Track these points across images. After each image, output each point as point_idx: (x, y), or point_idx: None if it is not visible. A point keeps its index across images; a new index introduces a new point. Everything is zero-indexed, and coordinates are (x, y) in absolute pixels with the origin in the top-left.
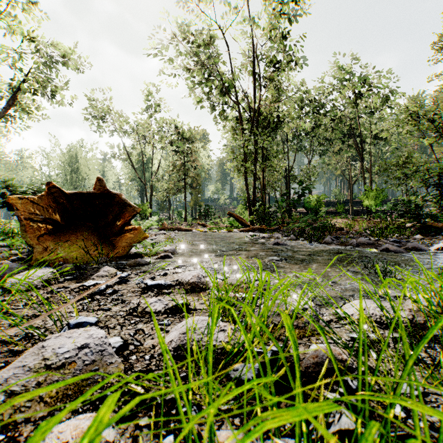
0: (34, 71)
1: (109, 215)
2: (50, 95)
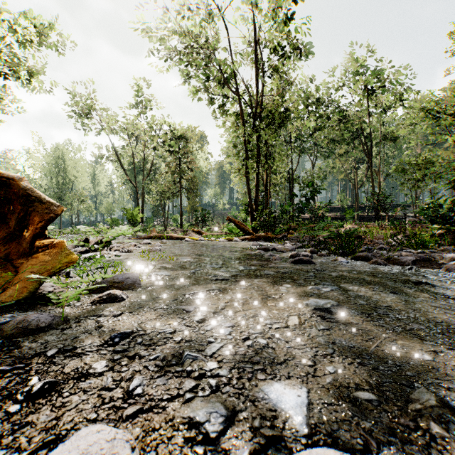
0: (1, 53)
1: (11, 219)
2: (24, 84)
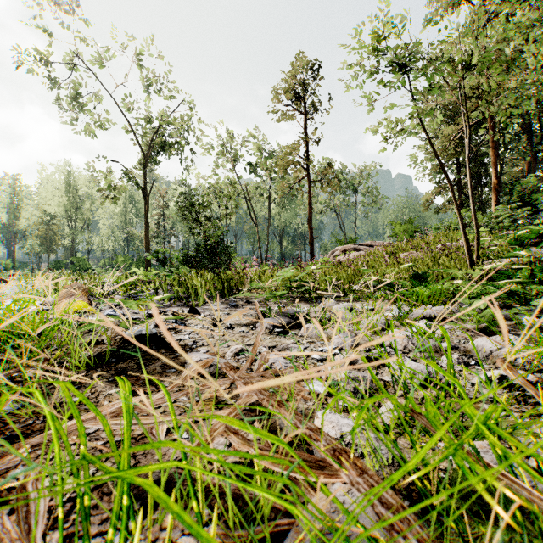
0: None
1: None
2: None
